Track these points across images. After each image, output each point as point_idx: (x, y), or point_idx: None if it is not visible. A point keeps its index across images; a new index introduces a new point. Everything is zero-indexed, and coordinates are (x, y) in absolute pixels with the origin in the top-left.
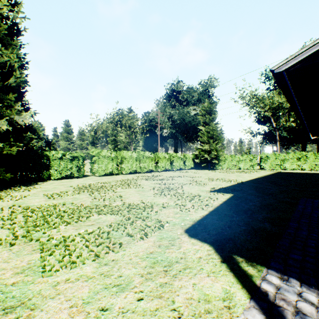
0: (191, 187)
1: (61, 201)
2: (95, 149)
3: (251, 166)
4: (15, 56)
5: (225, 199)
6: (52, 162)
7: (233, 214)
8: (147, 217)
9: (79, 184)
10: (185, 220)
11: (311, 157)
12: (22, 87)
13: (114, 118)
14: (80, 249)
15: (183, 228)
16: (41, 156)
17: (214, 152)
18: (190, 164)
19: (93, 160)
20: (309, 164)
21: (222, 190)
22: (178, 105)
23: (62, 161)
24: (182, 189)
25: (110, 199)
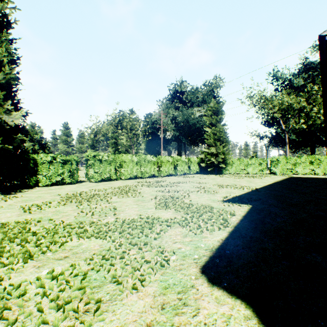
0: (199, 195)
1: (38, 215)
2: (90, 151)
3: (261, 170)
4: (3, 50)
5: (243, 213)
6: (40, 166)
7: (261, 237)
8: (146, 243)
9: (69, 192)
10: (198, 247)
11: (325, 161)
12: (12, 85)
13: (114, 120)
14: (26, 317)
15: (198, 264)
16: (27, 160)
17: (221, 155)
18: (195, 168)
19: (89, 164)
20: (322, 169)
21: (236, 199)
22: (181, 106)
23: (52, 165)
24: (189, 198)
25: (101, 213)
